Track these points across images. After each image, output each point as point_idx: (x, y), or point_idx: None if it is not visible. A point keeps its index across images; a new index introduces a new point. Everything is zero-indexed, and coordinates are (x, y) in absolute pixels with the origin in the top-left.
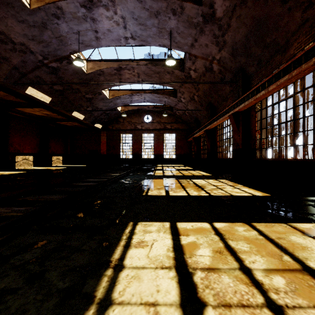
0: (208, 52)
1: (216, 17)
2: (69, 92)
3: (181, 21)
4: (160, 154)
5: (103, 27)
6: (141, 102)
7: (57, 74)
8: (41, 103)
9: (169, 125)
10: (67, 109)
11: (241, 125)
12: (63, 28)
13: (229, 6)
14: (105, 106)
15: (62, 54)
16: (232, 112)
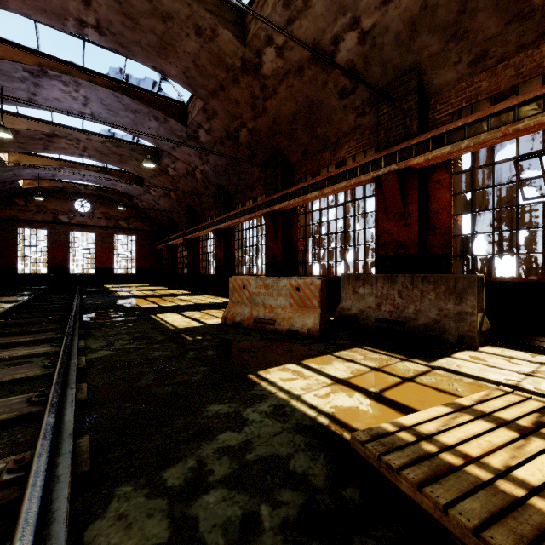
0: (192, 161)
1: (200, 141)
2: None
3: (164, 128)
4: (108, 268)
5: (49, 94)
6: (75, 179)
7: None
8: None
9: (125, 222)
10: None
11: (223, 242)
12: None
13: (211, 140)
14: None
15: None
16: (215, 228)
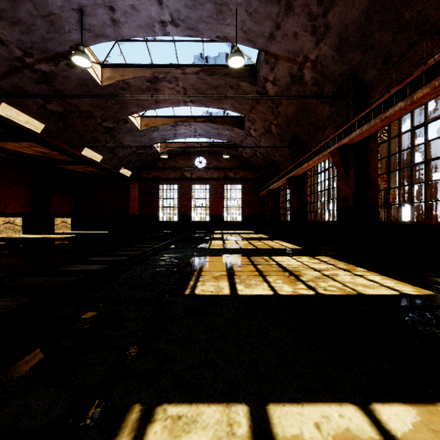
0: (298, 49)
1: None
2: (75, 116)
3: None
4: (219, 215)
5: (123, 1)
6: (190, 136)
7: (52, 84)
8: (28, 132)
9: (232, 172)
10: (73, 143)
11: (352, 167)
12: None
13: None
14: (134, 141)
15: (57, 49)
16: (337, 146)
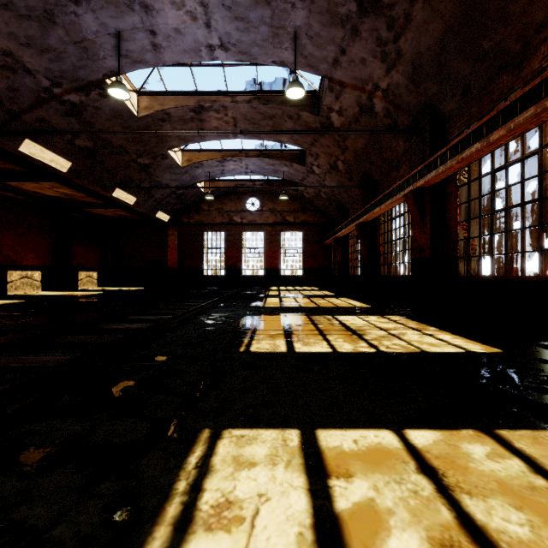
0: (367, 76)
1: (384, 3)
2: (106, 152)
3: (316, 13)
4: (275, 269)
5: (166, 24)
6: (241, 173)
7: (82, 117)
8: (52, 172)
9: (291, 216)
10: (103, 184)
11: (428, 213)
12: (88, 23)
13: None
14: (174, 180)
15: (89, 77)
16: (411, 188)
